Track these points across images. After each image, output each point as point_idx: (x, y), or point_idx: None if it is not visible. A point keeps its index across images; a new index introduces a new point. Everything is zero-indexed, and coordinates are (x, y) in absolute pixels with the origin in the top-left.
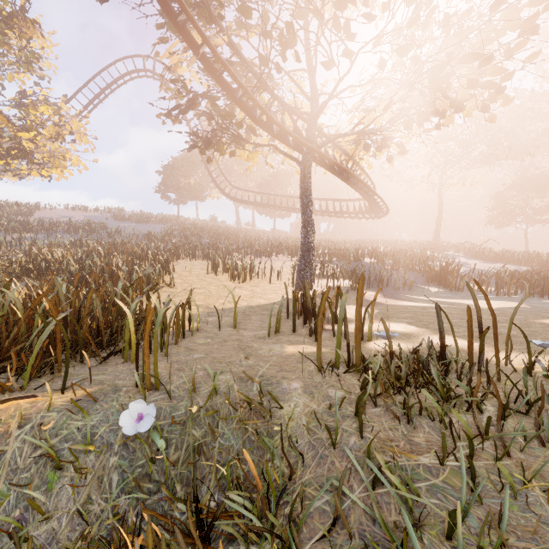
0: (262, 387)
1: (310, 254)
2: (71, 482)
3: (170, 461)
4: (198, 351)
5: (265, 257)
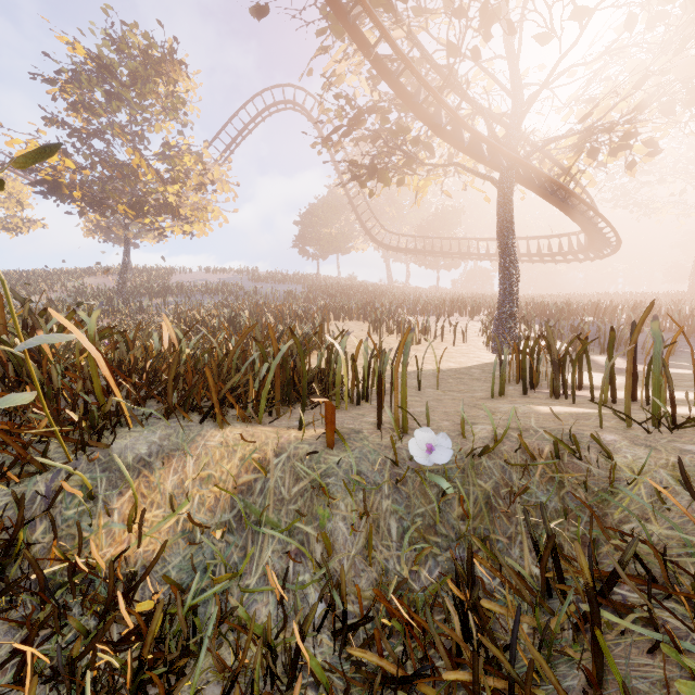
0: (559, 436)
1: (514, 304)
2: (344, 521)
3: (456, 513)
4: (415, 406)
5: (435, 317)
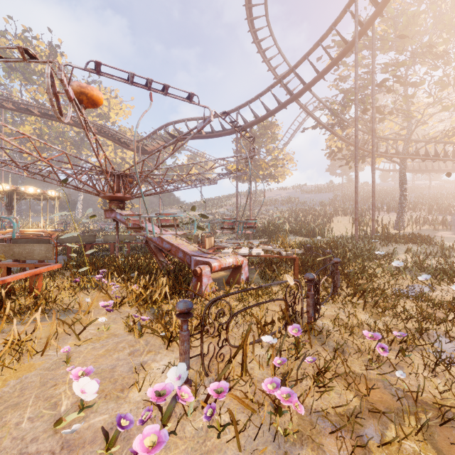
0: None
1: (403, 212)
2: None
3: None
4: None
5: (395, 213)
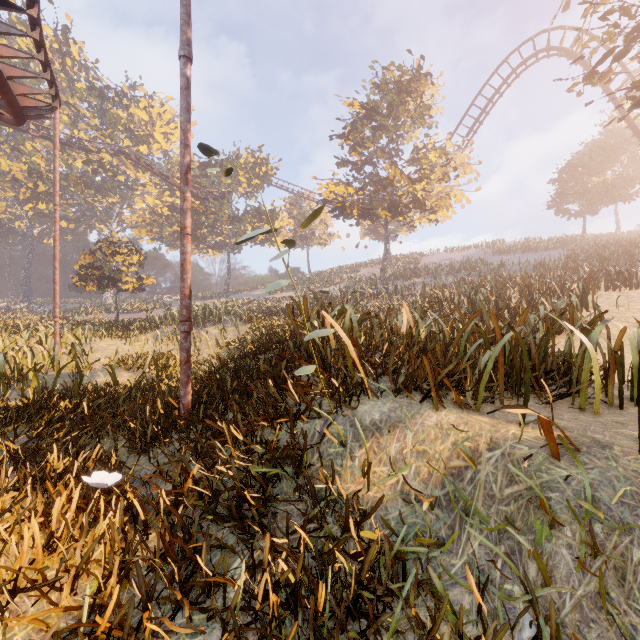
0: None
1: None
2: (568, 550)
3: None
4: None
5: None
